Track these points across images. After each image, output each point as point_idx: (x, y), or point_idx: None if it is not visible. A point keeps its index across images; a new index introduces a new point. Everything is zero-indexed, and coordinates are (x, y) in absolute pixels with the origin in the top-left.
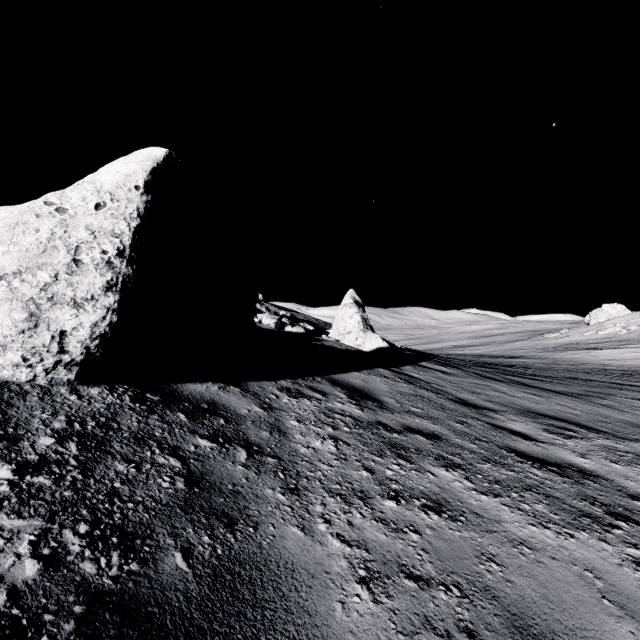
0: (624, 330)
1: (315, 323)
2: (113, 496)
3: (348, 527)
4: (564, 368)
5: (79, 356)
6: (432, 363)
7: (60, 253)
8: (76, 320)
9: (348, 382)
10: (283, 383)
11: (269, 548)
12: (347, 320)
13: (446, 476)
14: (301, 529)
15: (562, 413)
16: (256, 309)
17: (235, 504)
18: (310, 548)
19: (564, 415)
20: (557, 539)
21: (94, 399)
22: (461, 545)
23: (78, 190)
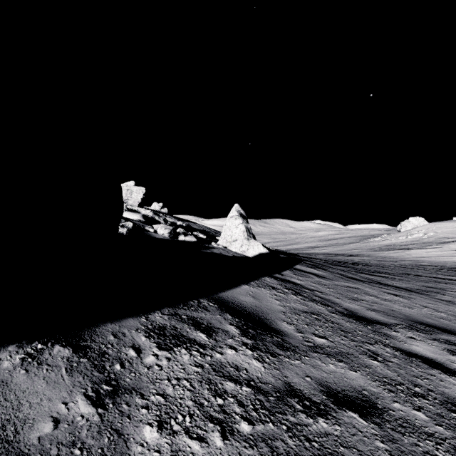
0: (425, 235)
1: (207, 231)
2: None
3: None
4: (392, 264)
5: None
6: (304, 265)
7: None
8: None
9: (238, 302)
10: (157, 317)
11: None
12: (233, 230)
13: None
14: None
15: (437, 319)
16: (154, 220)
17: None
18: None
19: (442, 322)
20: None
21: None
22: None
23: None
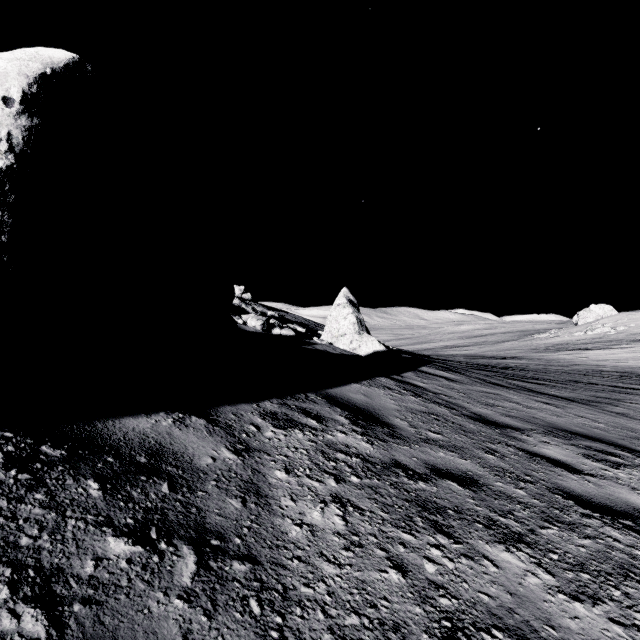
0: (612, 330)
1: (305, 324)
2: None
3: None
4: (560, 370)
5: None
6: (432, 368)
7: None
8: None
9: (348, 399)
10: (267, 405)
11: None
12: (341, 321)
13: (511, 563)
14: None
15: (589, 428)
16: (241, 309)
17: None
18: None
19: (593, 431)
20: None
21: None
22: None
23: None
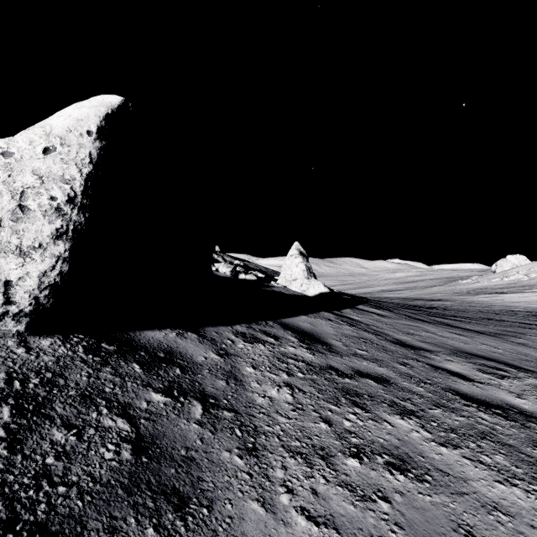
0: (526, 277)
1: (264, 271)
2: (42, 478)
3: (312, 497)
4: (477, 310)
5: (28, 307)
6: (367, 306)
7: (3, 198)
8: (22, 269)
9: (298, 326)
10: (238, 328)
11: (226, 536)
12: (293, 269)
13: (403, 425)
14: (261, 504)
15: (488, 352)
16: (214, 259)
17: (188, 475)
18: (273, 531)
19: (491, 354)
20: (528, 499)
21: (44, 351)
22: (435, 514)
23: (26, 134)
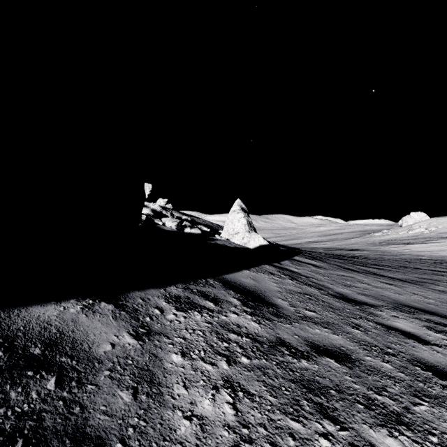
0: (426, 230)
1: (210, 225)
2: None
3: None
4: (391, 258)
5: None
6: (302, 257)
7: None
8: None
9: (240, 283)
10: (173, 290)
11: None
12: (235, 223)
13: None
14: None
15: (424, 304)
16: (162, 214)
17: None
18: None
19: (428, 306)
20: None
21: None
22: None
23: None
